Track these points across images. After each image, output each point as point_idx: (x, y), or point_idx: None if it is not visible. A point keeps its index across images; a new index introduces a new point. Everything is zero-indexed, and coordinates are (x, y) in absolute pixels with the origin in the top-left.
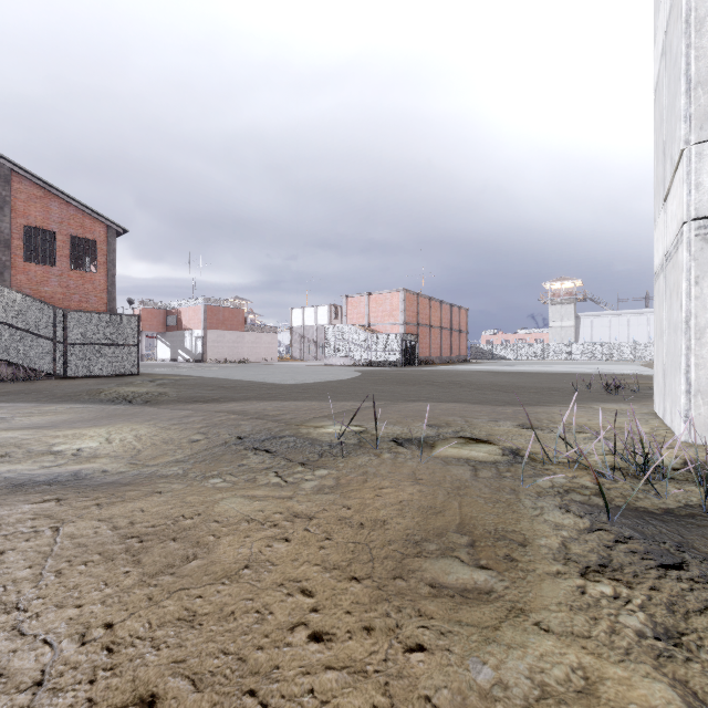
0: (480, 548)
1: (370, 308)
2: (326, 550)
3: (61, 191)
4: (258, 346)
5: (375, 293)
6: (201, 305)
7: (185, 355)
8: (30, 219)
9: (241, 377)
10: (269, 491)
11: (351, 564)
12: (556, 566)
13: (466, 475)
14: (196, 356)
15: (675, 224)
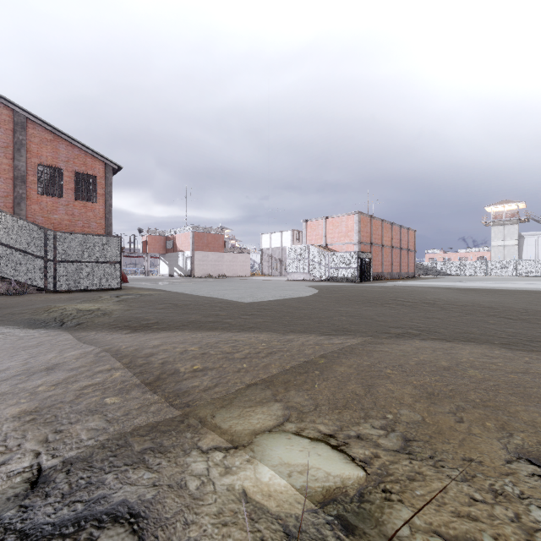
0: None
1: (327, 230)
2: None
3: (66, 135)
4: (234, 264)
5: (332, 217)
6: (190, 232)
7: (178, 271)
8: (42, 159)
9: (204, 293)
10: None
11: None
12: None
13: None
14: (186, 272)
15: None
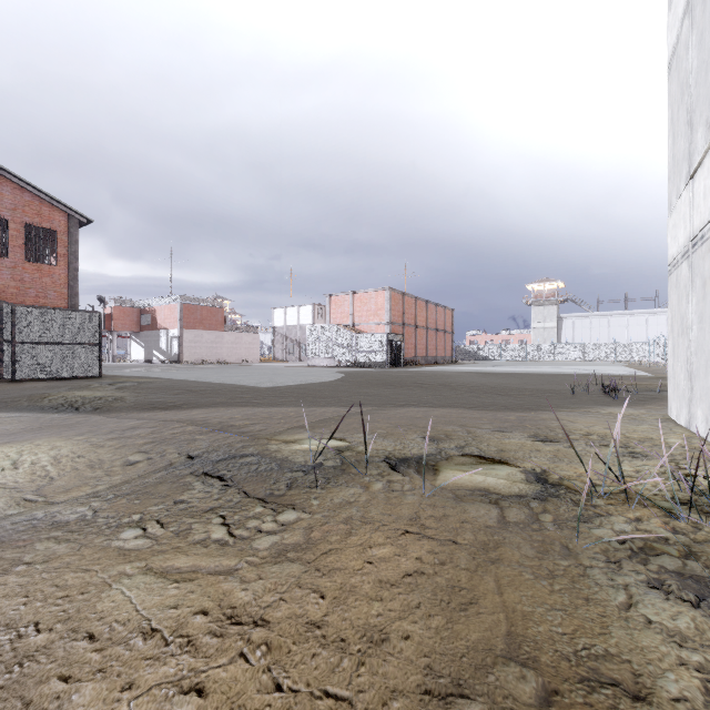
0: None
1: (354, 307)
2: None
3: (14, 175)
4: (238, 347)
5: (360, 292)
6: (178, 304)
7: (160, 356)
8: None
9: (214, 380)
10: (202, 558)
11: None
12: None
13: (490, 519)
14: (172, 357)
15: None
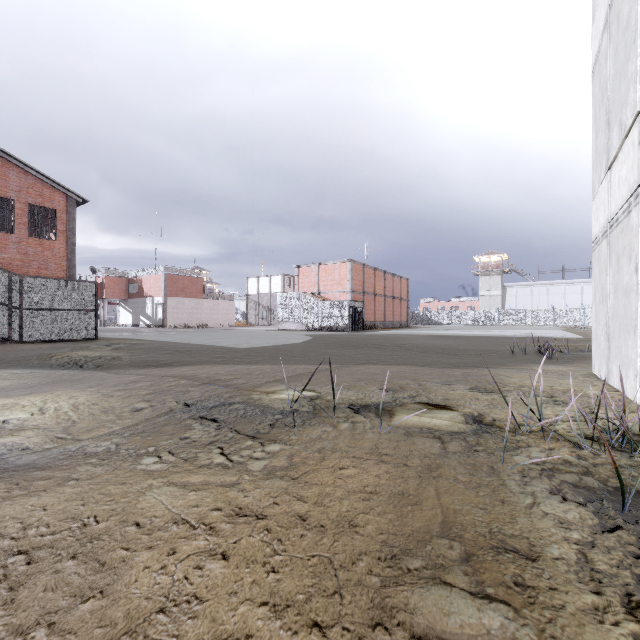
0: (479, 564)
1: (320, 277)
2: (277, 575)
3: (19, 160)
4: (216, 313)
5: (325, 264)
6: (162, 274)
7: (146, 321)
8: None
9: (197, 341)
10: (210, 476)
11: (310, 601)
12: (590, 598)
13: (434, 449)
14: (157, 322)
15: (625, 188)
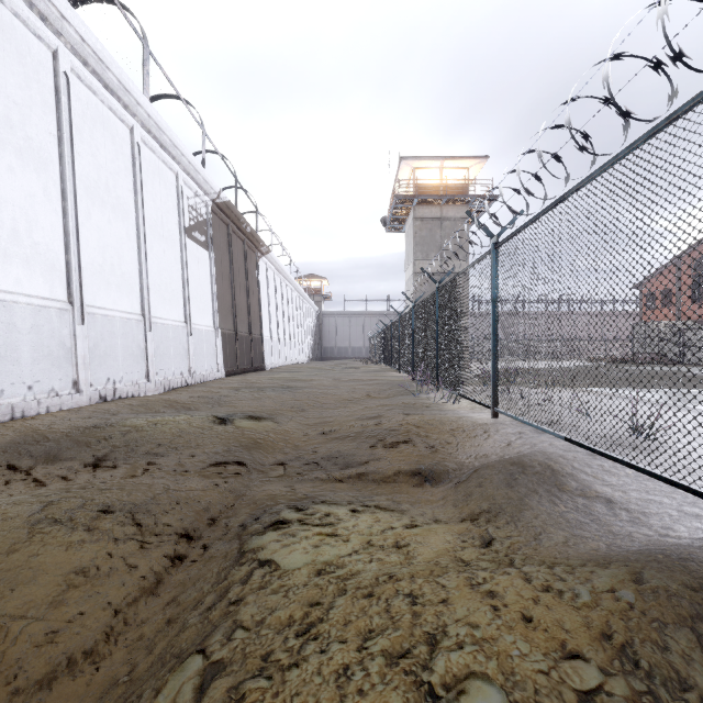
0: None
1: None
2: None
3: None
4: None
5: None
6: None
7: None
8: None
9: None
10: None
11: None
12: None
13: None
14: None
15: None
